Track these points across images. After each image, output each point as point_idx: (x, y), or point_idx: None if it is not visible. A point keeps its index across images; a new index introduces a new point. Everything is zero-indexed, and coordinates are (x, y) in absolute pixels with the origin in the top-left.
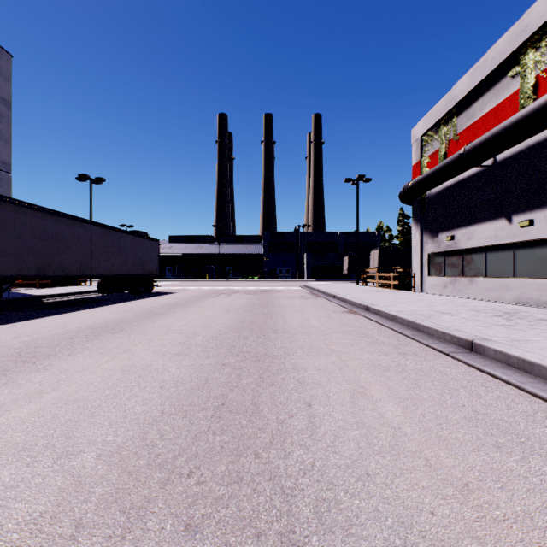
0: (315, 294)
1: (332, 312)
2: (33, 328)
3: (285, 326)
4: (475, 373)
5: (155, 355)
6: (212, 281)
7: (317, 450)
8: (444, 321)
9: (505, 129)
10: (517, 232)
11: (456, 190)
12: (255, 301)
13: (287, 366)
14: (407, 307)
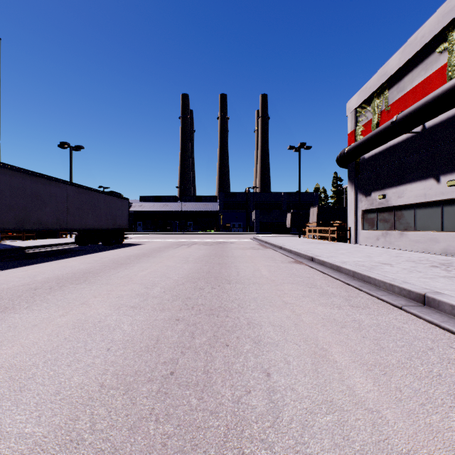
0: (264, 245)
1: (280, 262)
2: (4, 278)
3: (238, 277)
4: (436, 331)
5: (111, 308)
6: (175, 234)
7: (283, 451)
8: (388, 272)
9: (436, 98)
10: (445, 191)
11: (388, 154)
12: (212, 251)
13: (242, 321)
14: (348, 258)
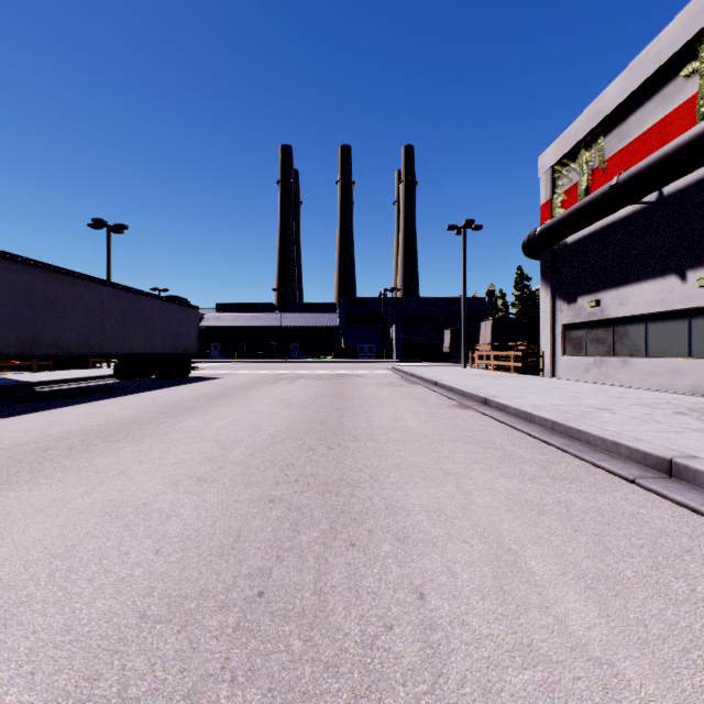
0: (409, 380)
1: (435, 406)
2: None
3: (369, 430)
4: (693, 520)
5: (166, 481)
6: (271, 362)
7: None
8: (609, 423)
9: (680, 148)
10: (694, 294)
11: (603, 237)
12: (328, 390)
13: (376, 503)
14: (543, 399)
